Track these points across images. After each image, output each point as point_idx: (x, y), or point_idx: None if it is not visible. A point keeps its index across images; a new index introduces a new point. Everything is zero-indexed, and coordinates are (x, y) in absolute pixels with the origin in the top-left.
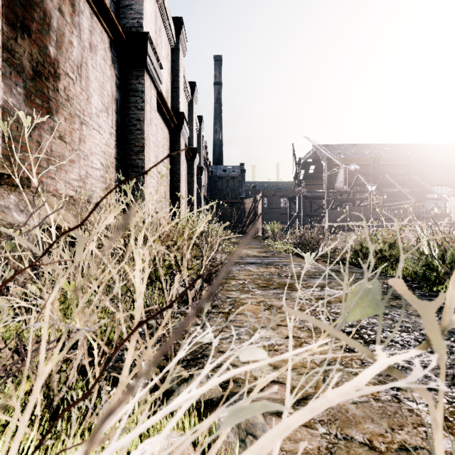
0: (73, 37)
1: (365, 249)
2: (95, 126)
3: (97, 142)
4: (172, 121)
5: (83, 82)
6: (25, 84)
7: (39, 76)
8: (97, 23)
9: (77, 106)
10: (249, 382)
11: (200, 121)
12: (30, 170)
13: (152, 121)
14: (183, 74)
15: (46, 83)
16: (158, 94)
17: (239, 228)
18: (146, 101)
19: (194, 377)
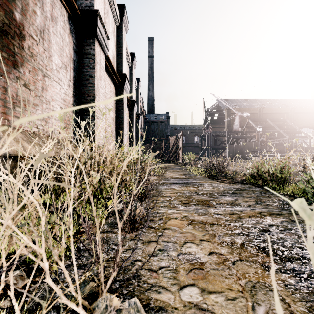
0: (36, 7)
1: (260, 173)
2: (56, 79)
3: (58, 91)
4: (117, 80)
5: (45, 44)
6: None
7: (5, 34)
8: None
9: (40, 62)
10: (178, 311)
11: (138, 81)
12: None
13: (101, 78)
14: (125, 46)
15: (12, 41)
16: (106, 58)
17: (166, 157)
18: (97, 62)
19: (122, 310)
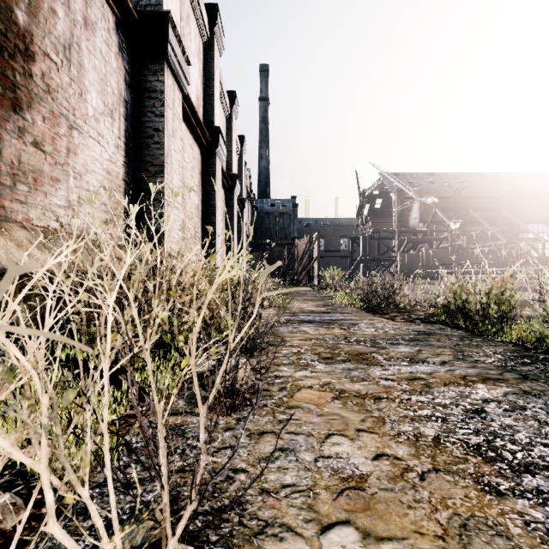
0: (57, 3)
1: (460, 303)
2: (93, 133)
3: (96, 156)
4: (204, 138)
5: (73, 70)
6: None
7: None
8: None
9: (63, 103)
10: None
11: (241, 141)
12: None
13: (176, 133)
14: (218, 78)
15: (11, 62)
16: (185, 99)
17: (290, 275)
18: (167, 105)
19: None
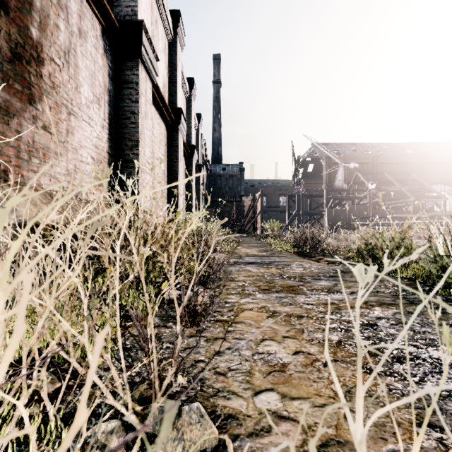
0: (59, 20)
1: (370, 248)
2: (85, 117)
3: (88, 135)
4: (169, 117)
5: (71, 70)
6: (1, 66)
7: (19, 59)
8: (87, 7)
9: (64, 95)
10: (252, 419)
11: (198, 118)
12: (8, 162)
13: (147, 115)
14: (180, 69)
15: (27, 67)
16: (154, 87)
17: (238, 227)
18: (141, 93)
19: (182, 415)
